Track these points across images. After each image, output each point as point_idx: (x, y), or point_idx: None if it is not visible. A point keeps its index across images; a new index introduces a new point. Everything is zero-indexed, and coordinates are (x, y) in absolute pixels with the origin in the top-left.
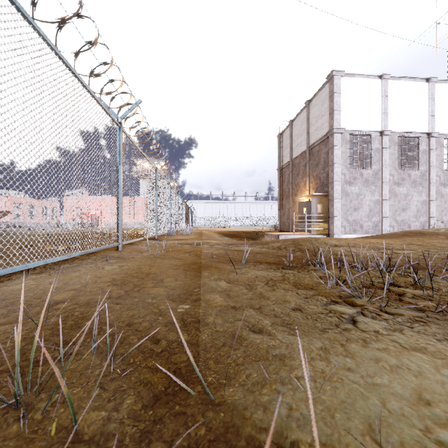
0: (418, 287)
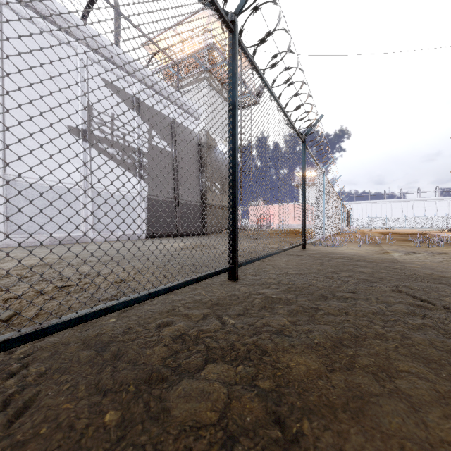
0: (445, 243)
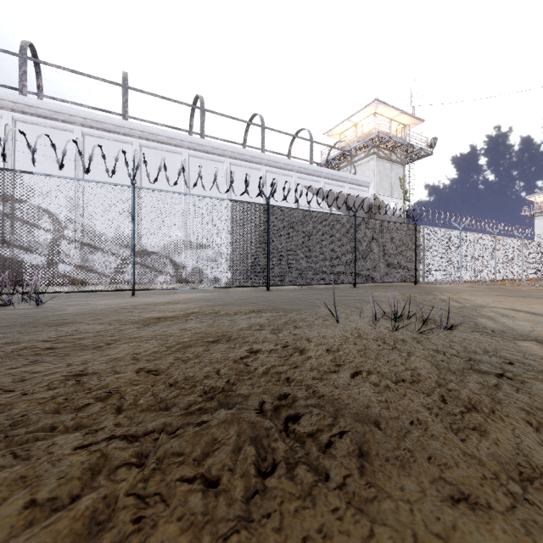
0: None
